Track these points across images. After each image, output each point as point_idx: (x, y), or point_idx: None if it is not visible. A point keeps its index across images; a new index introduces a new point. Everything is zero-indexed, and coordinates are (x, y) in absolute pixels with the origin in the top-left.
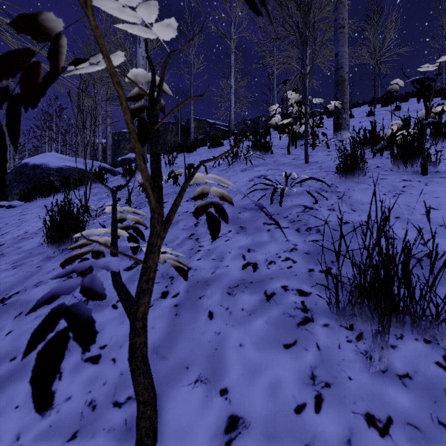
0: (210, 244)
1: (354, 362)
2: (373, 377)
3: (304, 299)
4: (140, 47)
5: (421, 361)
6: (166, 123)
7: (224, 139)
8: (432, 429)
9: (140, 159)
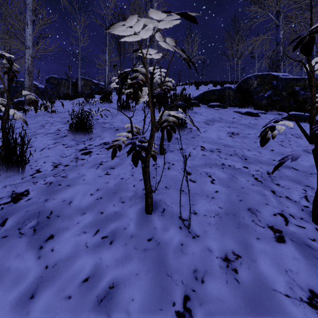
0: (48, 127)
1: (69, 140)
2: (71, 141)
3: (68, 134)
4: (28, 28)
5: (84, 139)
6: (59, 78)
7: (98, 94)
8: (74, 144)
9: (3, 84)
